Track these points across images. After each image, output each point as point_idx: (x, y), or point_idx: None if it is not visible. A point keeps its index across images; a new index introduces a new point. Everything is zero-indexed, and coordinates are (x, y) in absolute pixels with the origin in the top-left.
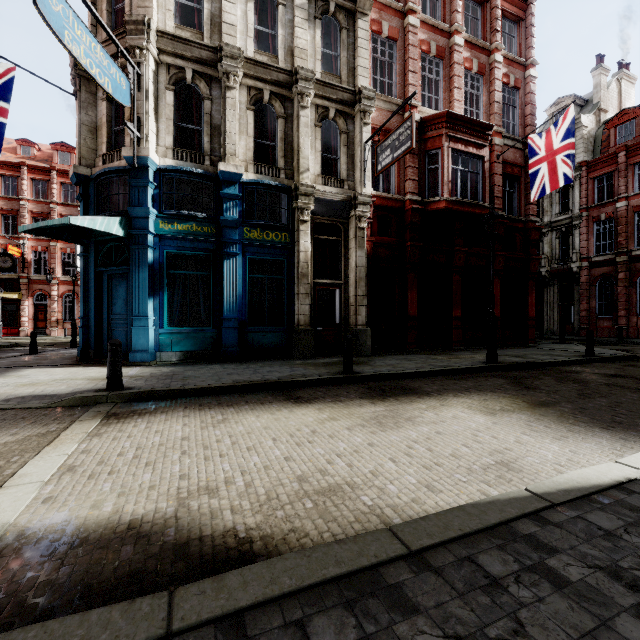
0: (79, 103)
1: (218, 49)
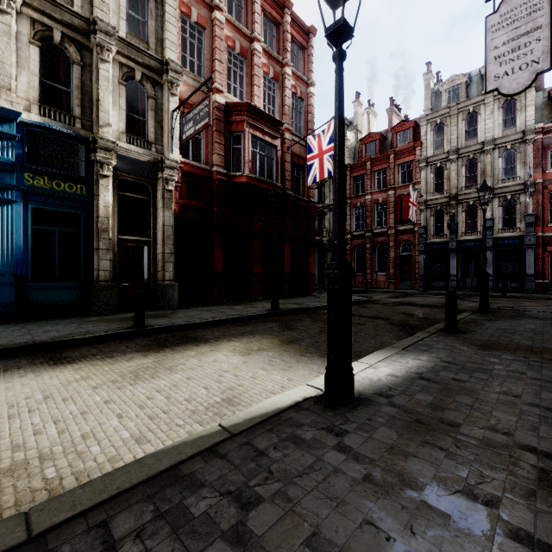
0: None
1: None
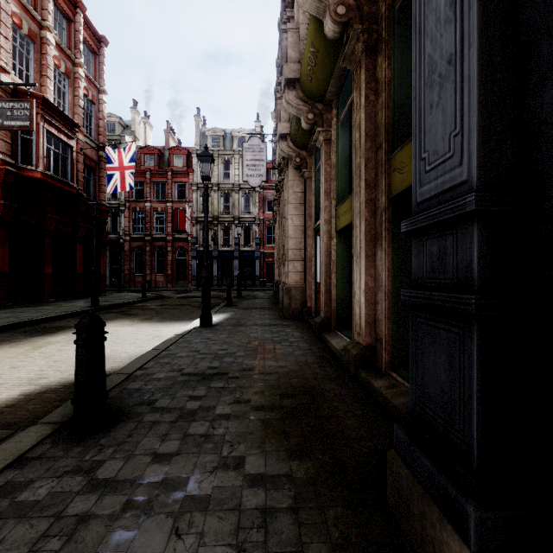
0: None
1: None
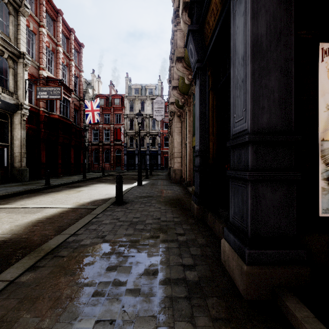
0: None
1: None
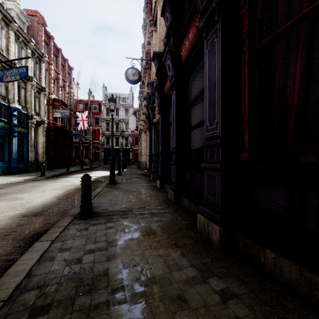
0: None
1: (14, 63)
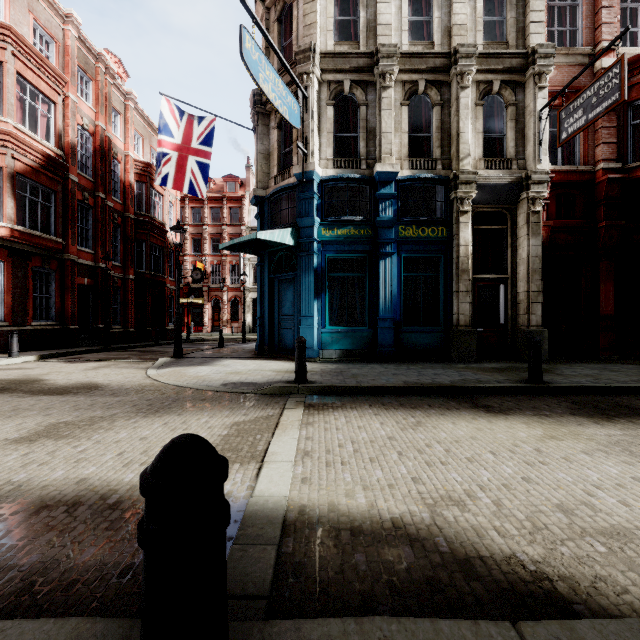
0: (257, 136)
1: (374, 53)
